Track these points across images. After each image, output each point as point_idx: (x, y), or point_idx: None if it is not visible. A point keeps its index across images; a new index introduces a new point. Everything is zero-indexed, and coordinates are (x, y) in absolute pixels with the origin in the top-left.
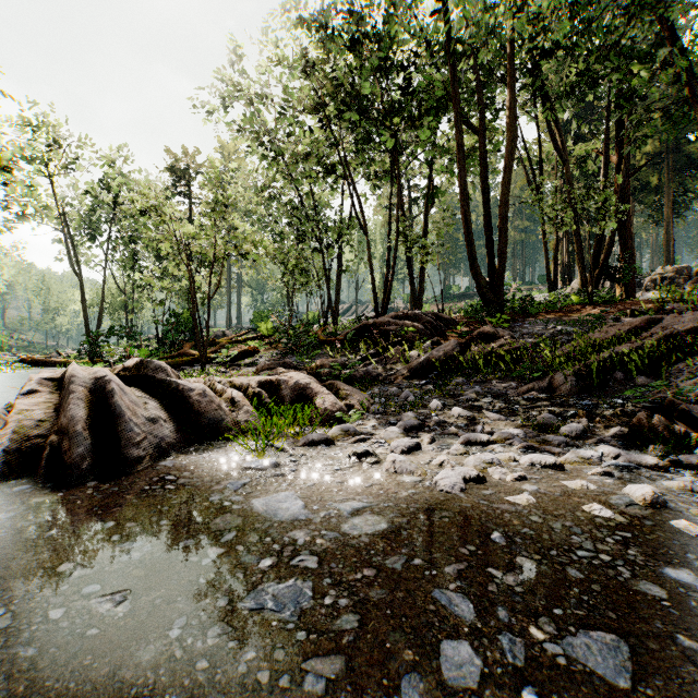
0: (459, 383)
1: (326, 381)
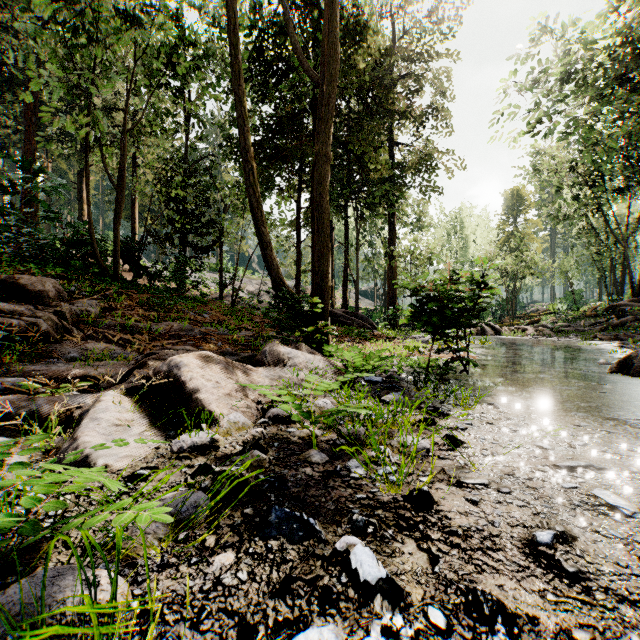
0: (610, 333)
1: (555, 332)
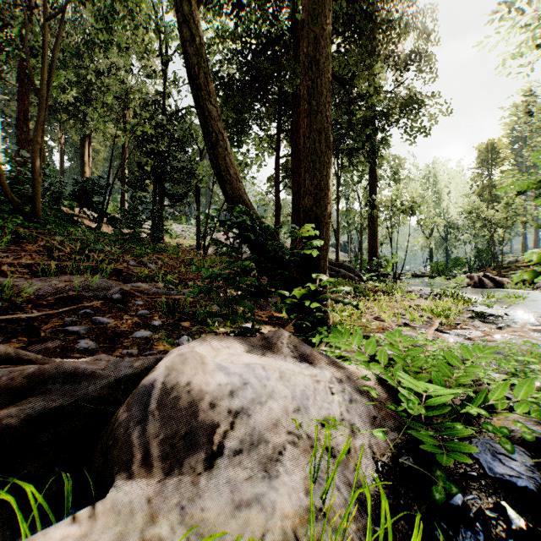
0: None
1: None
